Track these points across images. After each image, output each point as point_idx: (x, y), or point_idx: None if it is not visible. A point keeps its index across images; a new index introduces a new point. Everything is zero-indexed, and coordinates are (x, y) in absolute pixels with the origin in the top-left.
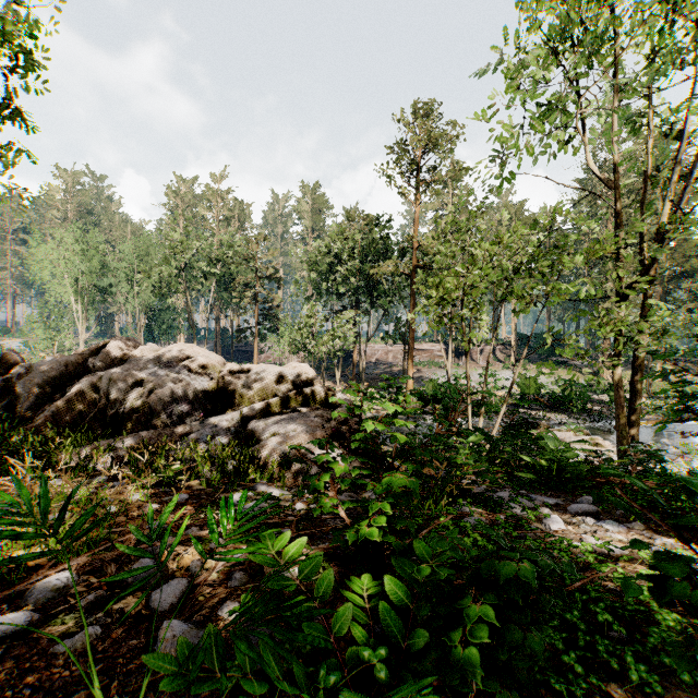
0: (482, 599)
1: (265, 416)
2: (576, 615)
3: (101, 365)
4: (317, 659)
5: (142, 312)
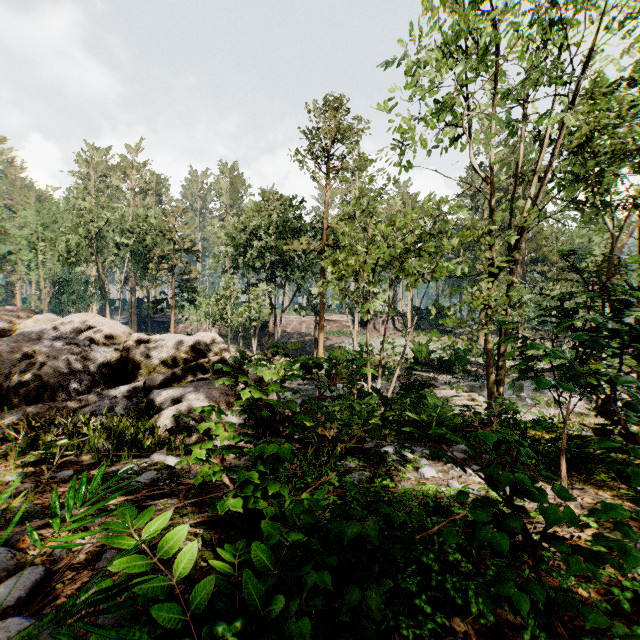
0: (322, 564)
1: (170, 385)
2: (431, 558)
3: None
4: (172, 639)
5: (48, 281)
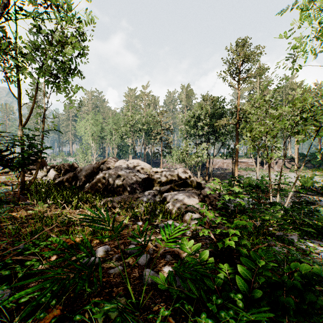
0: (293, 278)
1: (170, 191)
2: None
3: (105, 168)
4: (209, 294)
5: (116, 146)
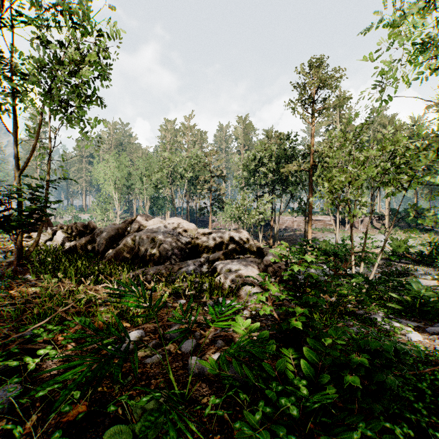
0: (361, 355)
1: (221, 260)
2: (424, 385)
3: (134, 229)
4: (268, 382)
5: (148, 199)
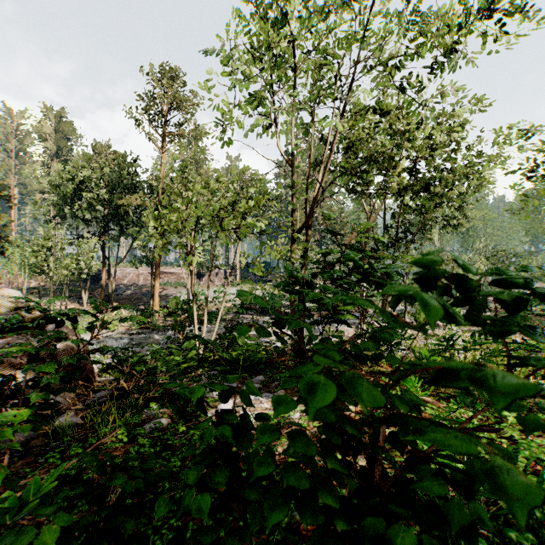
0: None
1: None
2: None
3: None
4: None
5: None
